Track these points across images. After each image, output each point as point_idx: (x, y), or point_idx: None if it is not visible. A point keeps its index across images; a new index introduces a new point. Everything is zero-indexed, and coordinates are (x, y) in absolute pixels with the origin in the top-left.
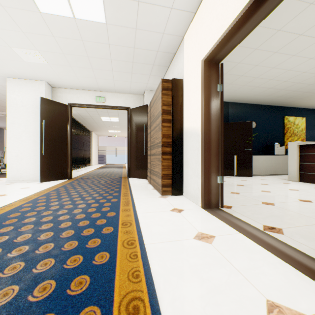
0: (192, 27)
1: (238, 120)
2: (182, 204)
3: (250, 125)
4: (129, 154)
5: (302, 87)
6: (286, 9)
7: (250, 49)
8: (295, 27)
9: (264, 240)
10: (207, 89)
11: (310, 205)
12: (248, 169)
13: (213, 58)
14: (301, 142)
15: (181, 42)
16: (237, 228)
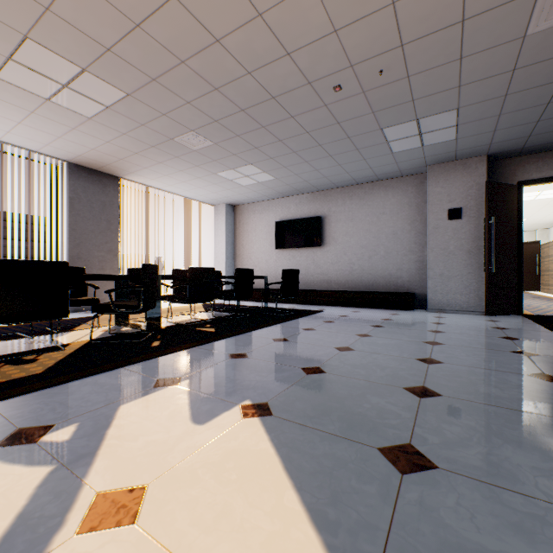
0: None
1: None
2: None
3: None
4: None
5: None
6: None
7: None
8: None
9: None
10: None
11: None
12: None
13: None
14: None
15: None
16: None
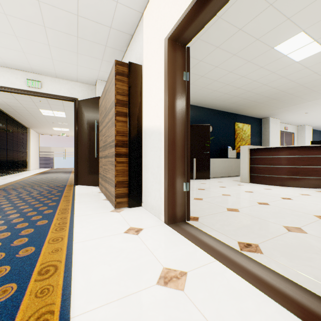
0: (153, 0)
1: (197, 123)
2: (141, 219)
3: (208, 128)
4: (76, 156)
5: (251, 96)
6: (249, 4)
7: (212, 46)
8: (254, 29)
9: (247, 269)
10: (172, 75)
11: (269, 209)
12: (207, 171)
13: (179, 37)
14: (251, 146)
15: (140, 21)
16: (211, 251)
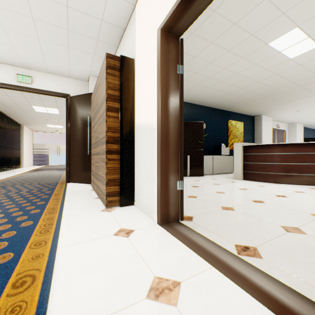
0: None
1: (191, 121)
2: (132, 219)
3: (202, 125)
4: (68, 153)
5: (244, 93)
6: None
7: (207, 42)
8: (248, 24)
9: (247, 278)
10: (164, 68)
11: (265, 207)
12: (200, 168)
13: (173, 28)
14: (244, 143)
15: (132, 13)
16: (207, 256)
